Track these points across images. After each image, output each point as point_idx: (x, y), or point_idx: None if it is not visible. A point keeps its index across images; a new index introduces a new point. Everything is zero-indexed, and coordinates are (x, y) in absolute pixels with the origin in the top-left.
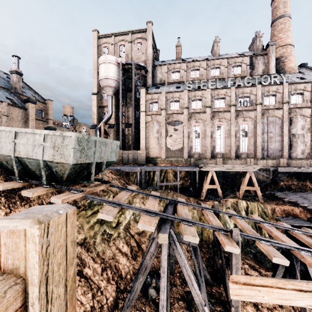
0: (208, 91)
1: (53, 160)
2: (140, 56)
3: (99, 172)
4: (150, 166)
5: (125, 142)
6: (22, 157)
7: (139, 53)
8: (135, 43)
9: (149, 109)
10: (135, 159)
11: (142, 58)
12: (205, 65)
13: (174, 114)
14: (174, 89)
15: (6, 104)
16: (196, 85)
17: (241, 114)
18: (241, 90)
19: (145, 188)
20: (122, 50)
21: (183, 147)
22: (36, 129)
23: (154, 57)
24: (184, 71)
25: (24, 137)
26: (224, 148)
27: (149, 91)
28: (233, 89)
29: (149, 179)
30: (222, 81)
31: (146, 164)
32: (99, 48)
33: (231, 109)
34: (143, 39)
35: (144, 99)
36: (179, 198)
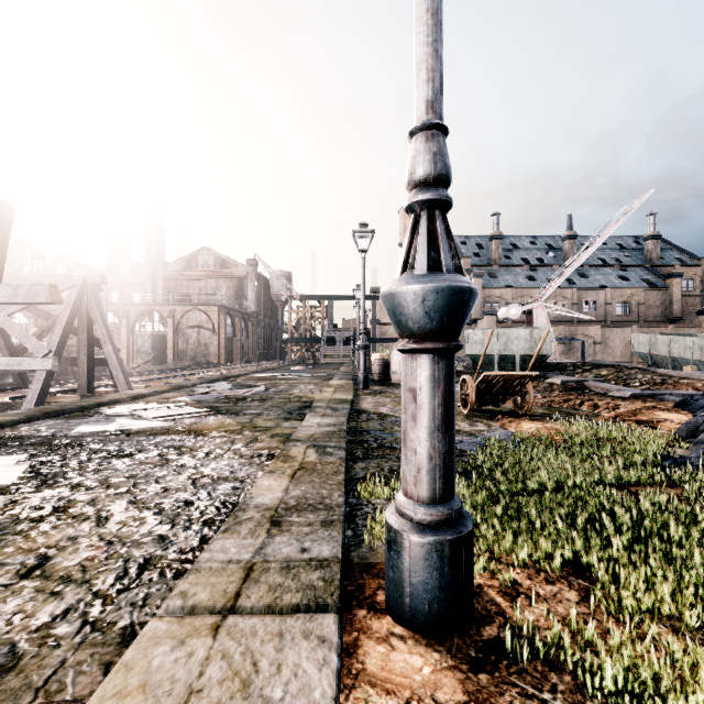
0: None
1: (700, 360)
2: None
3: None
4: None
5: None
6: (675, 357)
7: None
8: None
9: None
10: None
11: None
12: None
13: None
14: None
15: (641, 289)
16: None
17: None
18: None
19: None
20: None
21: None
22: (686, 337)
23: None
24: None
25: (676, 342)
26: None
27: None
28: None
29: None
30: None
31: None
32: None
33: None
34: None
35: None
36: None
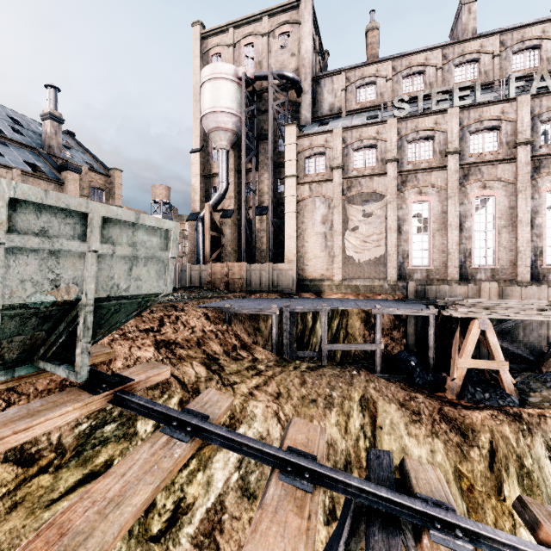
0: (453, 113)
1: None
2: (287, 61)
3: (101, 335)
4: (307, 299)
5: (253, 246)
6: None
7: (284, 56)
8: (275, 36)
9: (305, 172)
10: (274, 283)
11: (291, 64)
12: (439, 59)
13: (364, 177)
14: (362, 121)
15: (19, 172)
16: (420, 103)
17: (549, 166)
18: (547, 101)
19: (288, 360)
20: (250, 55)
21: (381, 258)
22: None
23: (316, 63)
24: (386, 80)
25: None
26: (495, 255)
27: (306, 131)
28: (525, 101)
29: (304, 329)
30: (484, 90)
31: (297, 294)
32: (205, 57)
33: (519, 155)
34: (293, 24)
35: (293, 149)
36: (414, 467)
